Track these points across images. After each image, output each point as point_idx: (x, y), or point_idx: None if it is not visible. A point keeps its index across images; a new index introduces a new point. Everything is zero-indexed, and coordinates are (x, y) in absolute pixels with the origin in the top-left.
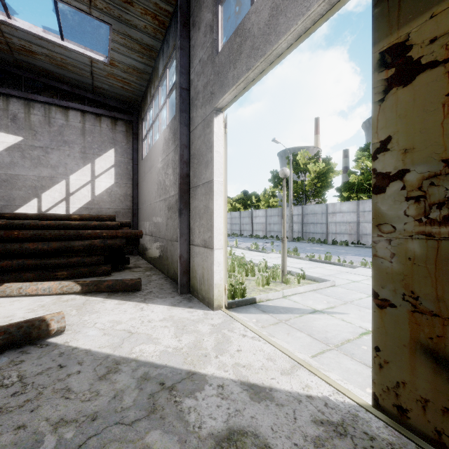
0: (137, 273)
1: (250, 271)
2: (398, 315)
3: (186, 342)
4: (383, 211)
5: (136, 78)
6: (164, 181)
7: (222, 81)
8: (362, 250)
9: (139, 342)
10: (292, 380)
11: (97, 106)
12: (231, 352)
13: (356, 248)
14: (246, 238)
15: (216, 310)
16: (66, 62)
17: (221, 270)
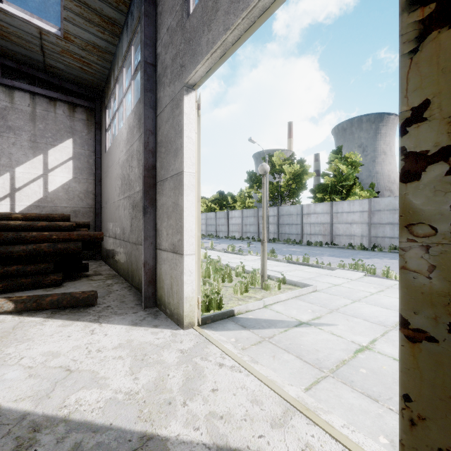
0: (96, 283)
1: (226, 276)
2: (440, 353)
3: (145, 380)
4: (416, 206)
5: (97, 58)
6: (128, 175)
7: (193, 50)
8: (336, 251)
9: (78, 387)
10: (287, 437)
11: (51, 88)
12: (205, 394)
13: (330, 248)
14: (222, 240)
15: (187, 329)
16: (8, 30)
17: (193, 280)
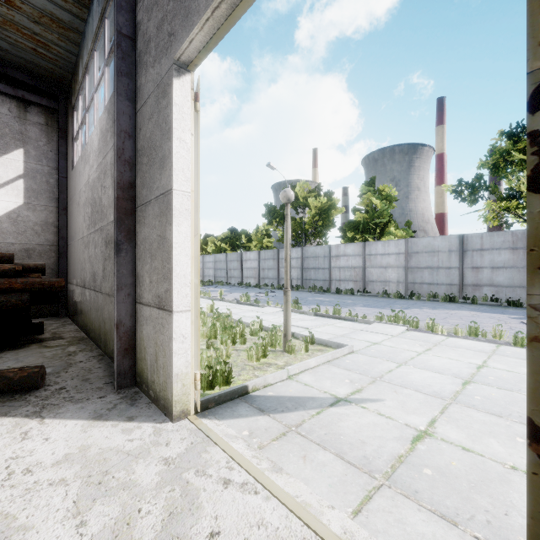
0: (51, 351)
1: (238, 335)
2: None
3: (98, 526)
4: None
5: (58, 38)
6: (100, 199)
7: (187, 7)
8: (370, 300)
9: None
10: None
11: None
12: None
13: (363, 297)
14: (234, 287)
15: (178, 420)
16: None
17: (187, 348)
